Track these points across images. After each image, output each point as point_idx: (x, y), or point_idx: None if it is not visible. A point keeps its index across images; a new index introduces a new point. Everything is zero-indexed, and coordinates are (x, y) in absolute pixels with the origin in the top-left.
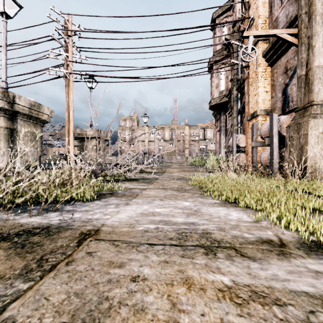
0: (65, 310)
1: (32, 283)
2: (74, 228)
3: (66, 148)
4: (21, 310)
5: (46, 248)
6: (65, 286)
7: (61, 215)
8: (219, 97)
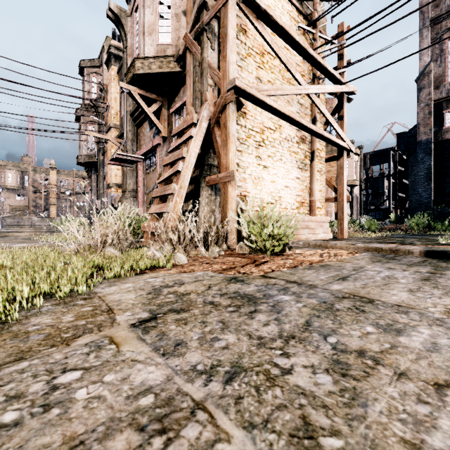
0: None
1: None
2: None
3: None
4: None
5: None
6: None
7: None
8: (87, 155)
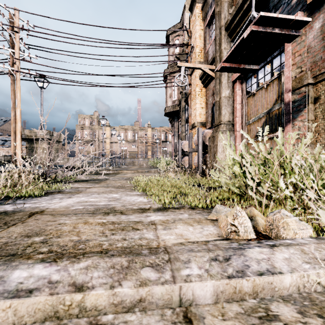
0: (24, 233)
1: (3, 229)
2: (25, 211)
3: (12, 150)
4: (1, 235)
5: (7, 219)
6: (23, 228)
7: (14, 206)
8: (172, 105)
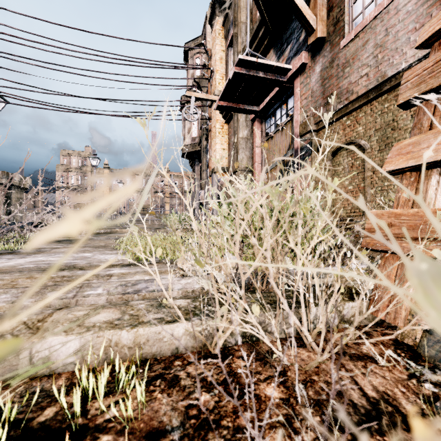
0: None
1: None
2: None
3: None
4: None
5: None
6: None
7: None
8: (191, 144)
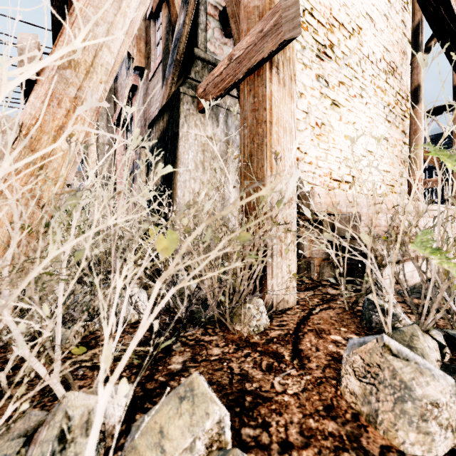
0: None
1: None
2: None
3: None
4: None
5: None
6: None
7: None
8: None
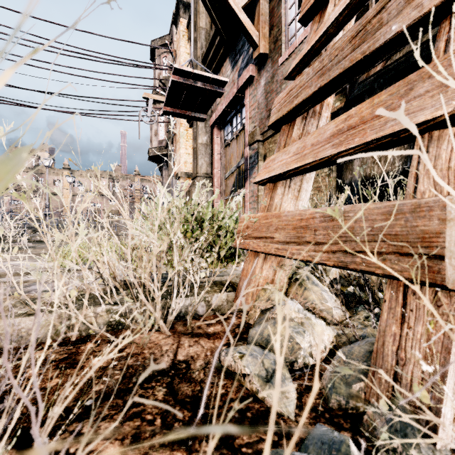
0: None
1: None
2: None
3: None
4: None
5: None
6: None
7: None
8: (158, 147)
